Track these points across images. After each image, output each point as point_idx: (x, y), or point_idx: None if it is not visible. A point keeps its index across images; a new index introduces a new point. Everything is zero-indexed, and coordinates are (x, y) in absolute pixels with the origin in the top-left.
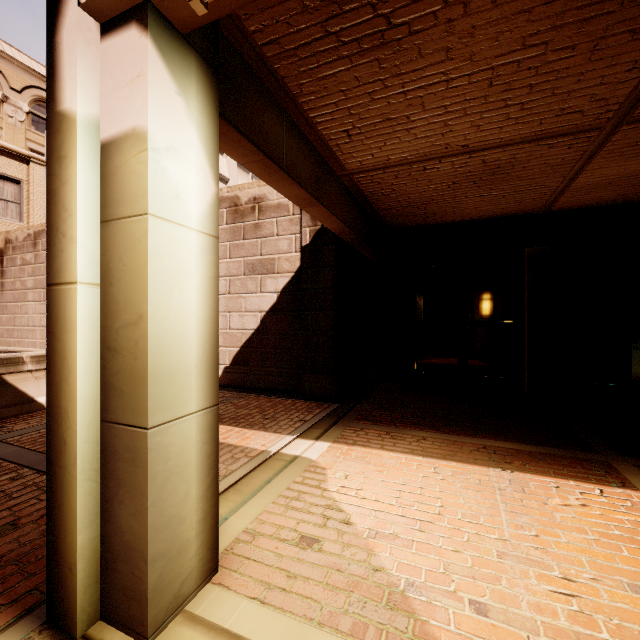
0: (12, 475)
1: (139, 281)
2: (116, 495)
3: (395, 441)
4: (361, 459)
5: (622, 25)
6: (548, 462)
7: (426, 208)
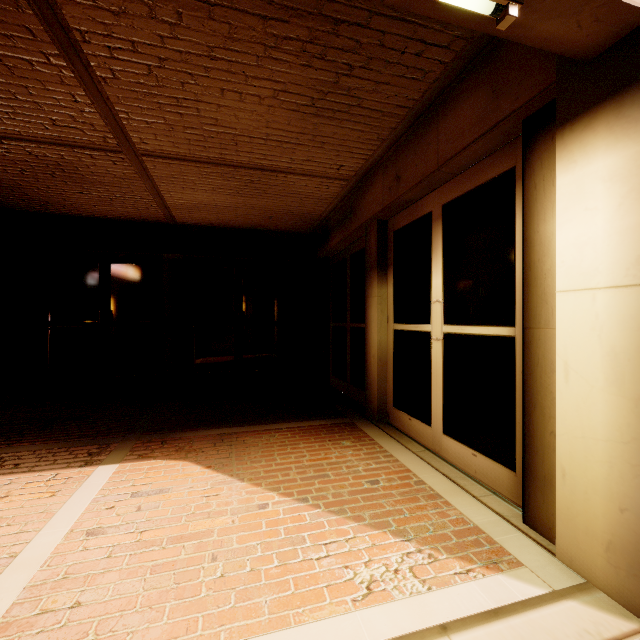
0: None
1: None
2: None
3: None
4: None
5: (6, 49)
6: (50, 457)
7: (27, 193)
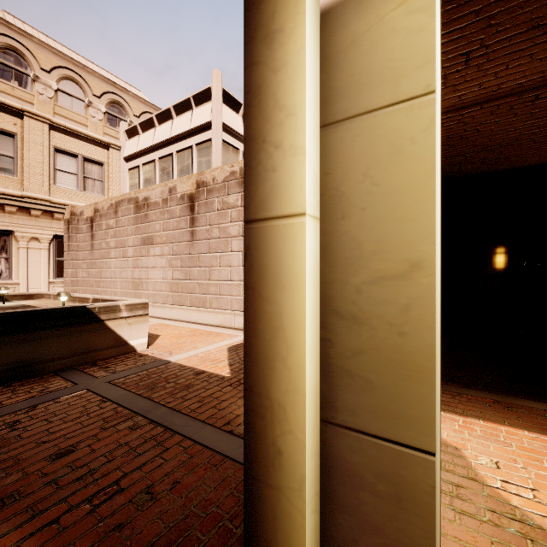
0: (129, 423)
1: (411, 207)
2: (355, 541)
3: (515, 414)
4: (494, 438)
5: None
6: None
7: (501, 152)
